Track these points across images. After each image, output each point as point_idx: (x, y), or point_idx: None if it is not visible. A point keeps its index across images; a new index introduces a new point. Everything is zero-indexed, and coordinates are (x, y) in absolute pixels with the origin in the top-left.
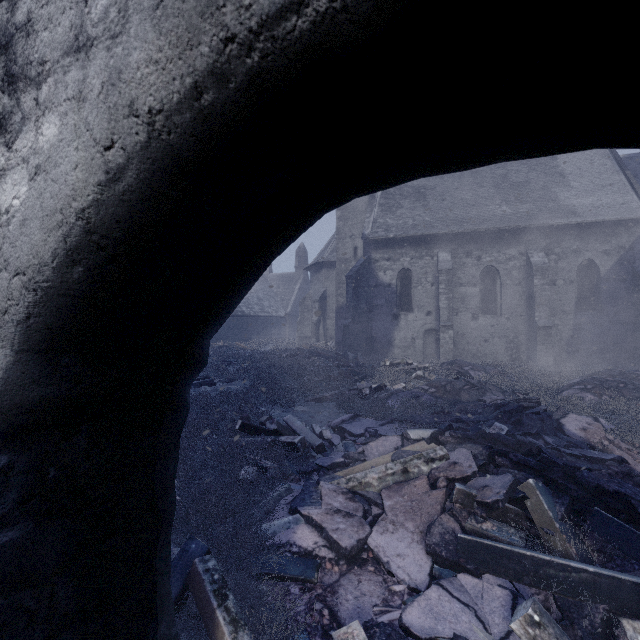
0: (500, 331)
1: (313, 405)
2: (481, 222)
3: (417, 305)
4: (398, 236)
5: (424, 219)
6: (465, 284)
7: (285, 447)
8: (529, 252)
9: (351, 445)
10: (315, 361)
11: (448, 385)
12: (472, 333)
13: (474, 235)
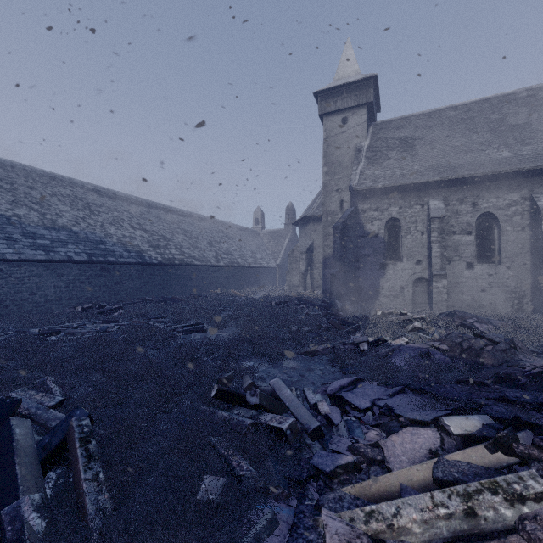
0: (499, 280)
1: (303, 359)
2: (477, 167)
3: (406, 254)
4: (386, 186)
5: (413, 168)
6: (459, 232)
7: (269, 432)
8: (534, 196)
9: (356, 425)
10: (303, 309)
11: (465, 343)
12: (467, 282)
13: (469, 181)
